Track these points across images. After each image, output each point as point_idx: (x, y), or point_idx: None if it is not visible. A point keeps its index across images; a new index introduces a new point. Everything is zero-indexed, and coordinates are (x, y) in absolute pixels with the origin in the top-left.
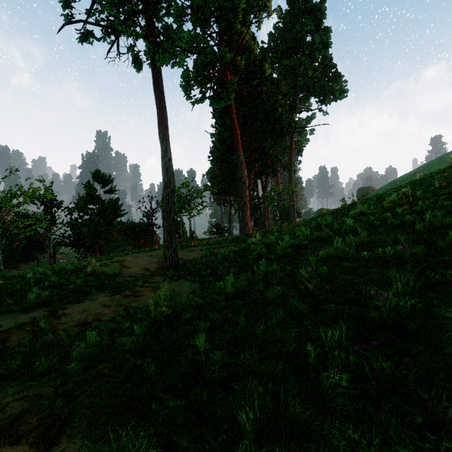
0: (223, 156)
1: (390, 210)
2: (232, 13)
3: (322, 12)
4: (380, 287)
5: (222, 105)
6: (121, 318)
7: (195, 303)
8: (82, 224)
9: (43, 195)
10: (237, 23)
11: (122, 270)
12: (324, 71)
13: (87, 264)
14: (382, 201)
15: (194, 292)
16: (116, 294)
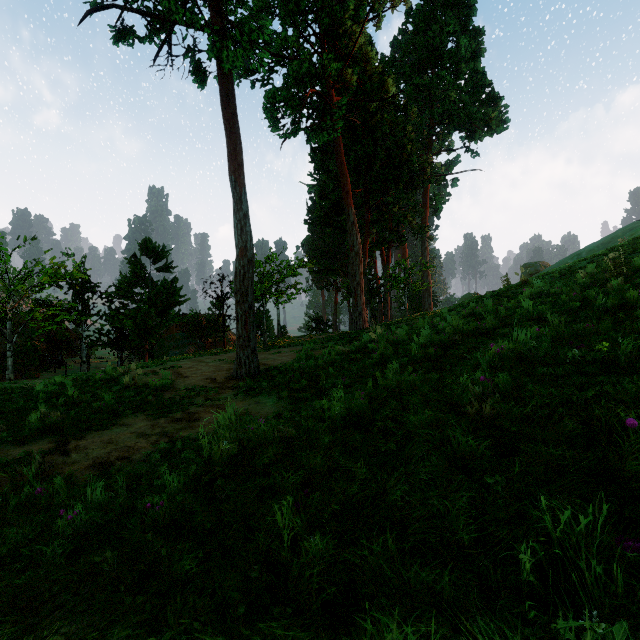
0: (326, 217)
1: (591, 288)
2: (339, 6)
3: (471, 5)
4: (634, 412)
5: (325, 139)
6: (161, 456)
7: (279, 434)
8: (125, 315)
9: (69, 273)
10: (347, 18)
11: (176, 380)
12: (474, 92)
13: (127, 372)
14: (570, 277)
15: (280, 415)
16: (162, 416)
